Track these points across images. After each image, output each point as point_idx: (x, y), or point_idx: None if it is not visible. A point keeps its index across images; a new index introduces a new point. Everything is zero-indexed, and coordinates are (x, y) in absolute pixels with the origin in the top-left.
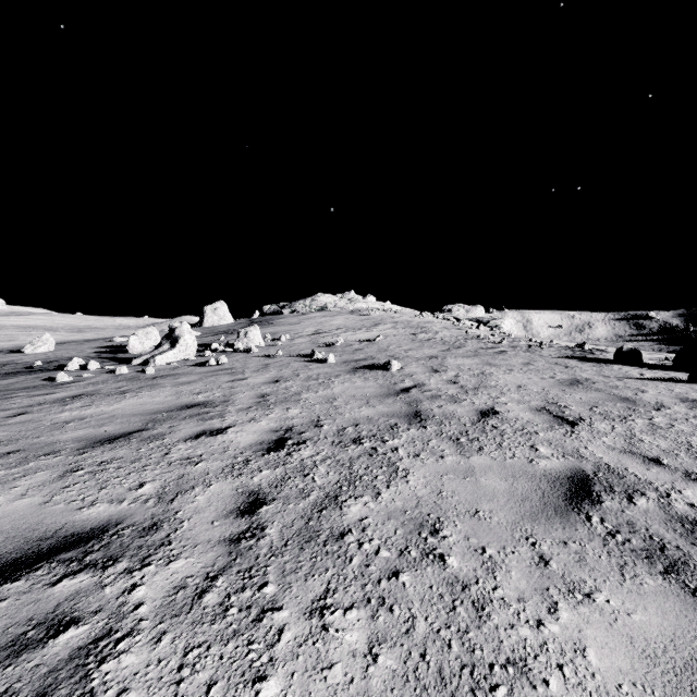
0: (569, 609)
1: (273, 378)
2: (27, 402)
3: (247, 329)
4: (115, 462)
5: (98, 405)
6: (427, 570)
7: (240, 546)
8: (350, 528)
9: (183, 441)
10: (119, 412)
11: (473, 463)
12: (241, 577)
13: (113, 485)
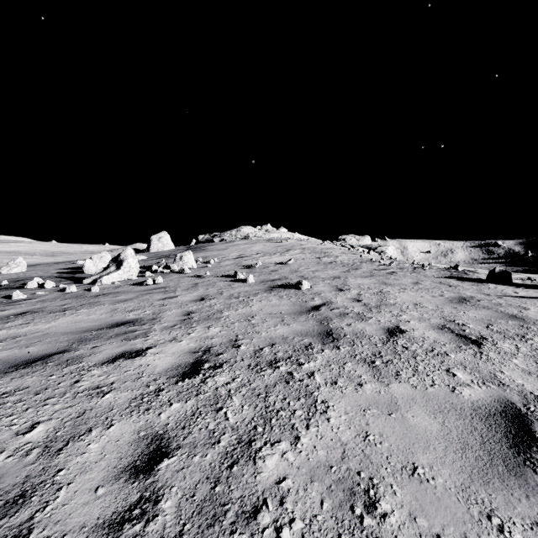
0: None
1: (200, 296)
2: None
3: (182, 254)
4: (18, 393)
5: (36, 323)
6: None
7: (120, 536)
8: (265, 498)
9: (99, 365)
10: (52, 330)
11: (394, 393)
12: None
13: (1, 427)
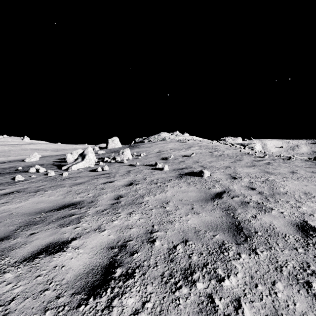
0: None
1: (130, 181)
2: None
3: (123, 150)
4: None
5: (12, 202)
6: None
7: None
8: None
9: (17, 264)
10: (17, 210)
11: None
12: None
13: None
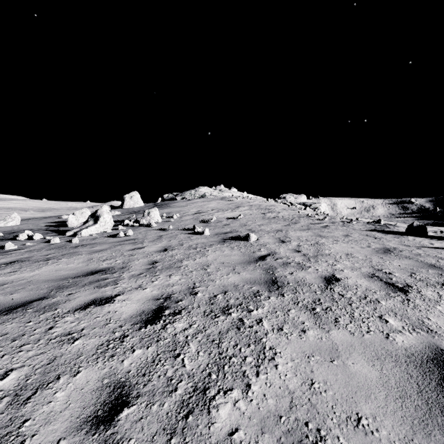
0: None
1: (164, 247)
2: None
3: (150, 210)
4: None
5: (22, 271)
6: None
7: None
8: None
9: (72, 312)
10: (35, 278)
11: (334, 339)
12: None
13: None
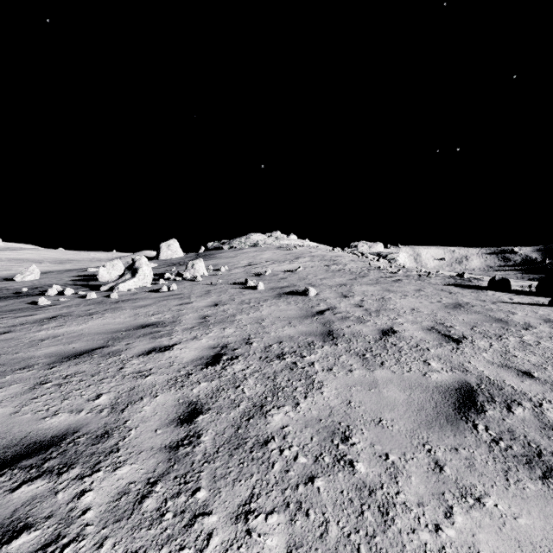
0: (462, 513)
1: (214, 302)
2: (12, 322)
3: (194, 262)
4: (78, 375)
5: (69, 325)
6: (338, 475)
7: (178, 452)
8: (272, 436)
9: (136, 357)
10: (86, 331)
11: (376, 376)
12: (177, 483)
13: (74, 396)
